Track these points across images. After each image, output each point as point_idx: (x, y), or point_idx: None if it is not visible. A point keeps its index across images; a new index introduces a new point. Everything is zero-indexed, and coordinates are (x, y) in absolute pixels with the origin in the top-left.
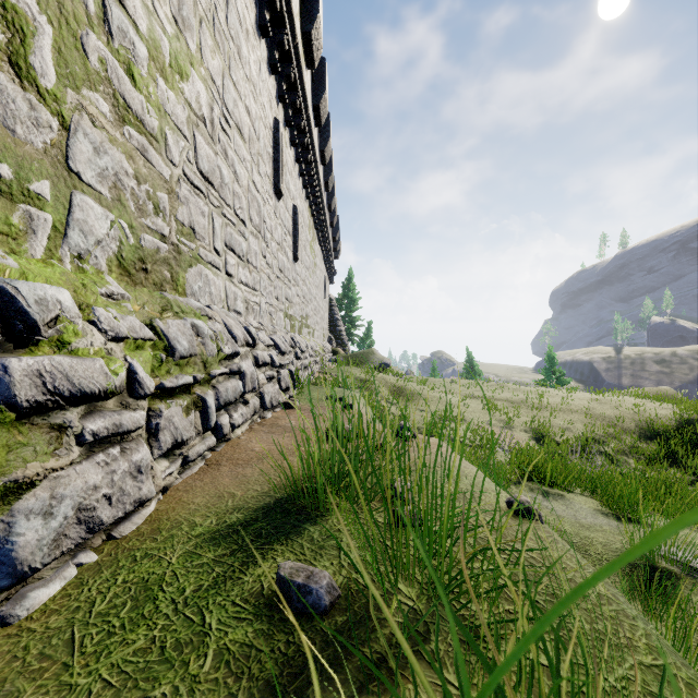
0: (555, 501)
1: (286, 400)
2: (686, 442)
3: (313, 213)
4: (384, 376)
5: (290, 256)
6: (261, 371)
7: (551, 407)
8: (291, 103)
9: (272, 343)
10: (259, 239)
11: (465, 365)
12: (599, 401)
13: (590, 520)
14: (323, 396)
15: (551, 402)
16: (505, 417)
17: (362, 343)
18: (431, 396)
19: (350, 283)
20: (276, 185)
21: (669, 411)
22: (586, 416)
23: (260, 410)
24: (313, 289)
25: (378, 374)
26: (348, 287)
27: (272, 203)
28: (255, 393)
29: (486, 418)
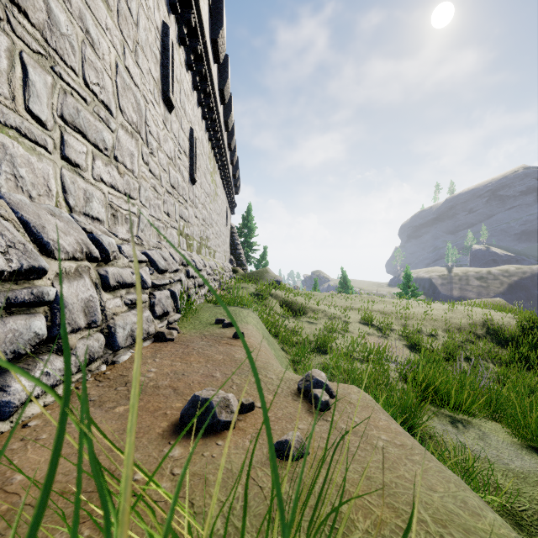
0: (468, 433)
1: (160, 330)
2: (532, 346)
3: (214, 146)
4: (277, 292)
5: (186, 177)
6: (115, 295)
7: (416, 317)
8: (186, 20)
9: (144, 258)
10: (137, 140)
11: (339, 282)
12: (453, 311)
13: (519, 464)
14: (213, 318)
15: (415, 313)
16: (380, 326)
17: (258, 263)
18: (317, 309)
19: (248, 214)
20: (165, 93)
21: (511, 319)
22: (445, 324)
23: (105, 353)
24: (214, 215)
25: (272, 290)
26: (246, 218)
27: (159, 110)
28: (98, 328)
29: (365, 328)
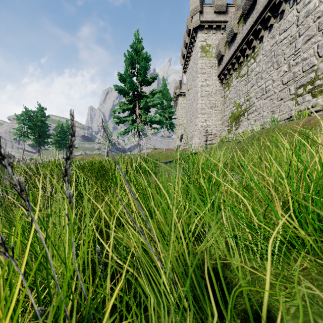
0: None
1: None
2: None
3: None
4: None
5: None
6: None
7: None
8: None
9: None
10: None
11: None
12: None
13: None
14: None
15: None
16: None
17: None
18: None
19: None
20: None
21: None
22: None
23: None
24: None
25: None
26: None
27: None
28: None
29: None
